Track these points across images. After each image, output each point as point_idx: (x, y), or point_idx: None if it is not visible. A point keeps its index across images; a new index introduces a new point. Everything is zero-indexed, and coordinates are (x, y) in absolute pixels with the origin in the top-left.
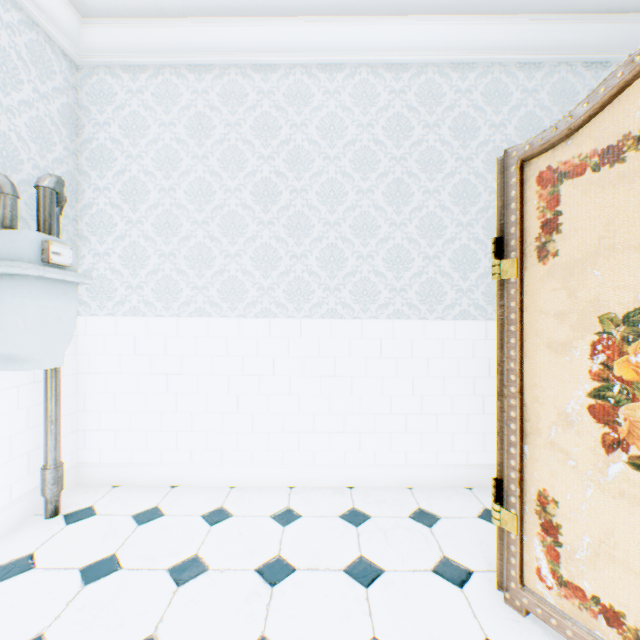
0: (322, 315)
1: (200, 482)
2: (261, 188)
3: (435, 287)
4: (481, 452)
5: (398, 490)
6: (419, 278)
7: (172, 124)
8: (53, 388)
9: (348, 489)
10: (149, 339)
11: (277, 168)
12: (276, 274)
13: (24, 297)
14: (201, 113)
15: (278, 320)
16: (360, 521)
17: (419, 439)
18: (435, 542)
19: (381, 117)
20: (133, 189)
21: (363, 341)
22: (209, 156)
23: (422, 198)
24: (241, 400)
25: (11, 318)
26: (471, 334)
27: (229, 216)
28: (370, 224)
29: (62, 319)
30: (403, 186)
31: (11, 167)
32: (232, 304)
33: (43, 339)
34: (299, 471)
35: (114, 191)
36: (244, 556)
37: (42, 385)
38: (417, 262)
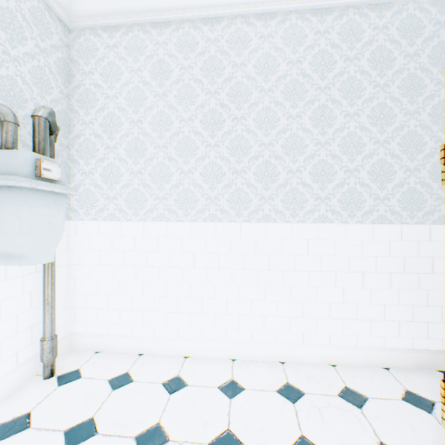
0: (258, 219)
1: (161, 352)
2: (208, 117)
3: (355, 196)
4: (396, 337)
5: (323, 367)
6: (341, 188)
7: (139, 70)
8: (49, 277)
9: (280, 364)
10: (122, 238)
11: (221, 101)
12: (220, 186)
13: (19, 205)
14: (161, 60)
15: (222, 224)
16: (295, 397)
17: (341, 324)
18: (368, 425)
19: (308, 54)
20: (110, 122)
21: (292, 241)
22: (168, 94)
23: (343, 120)
24: (193, 288)
25: (9, 223)
26: (387, 236)
27: (183, 141)
28: (298, 144)
29: (52, 223)
30: (327, 111)
31: (17, 104)
32: (185, 211)
33: (36, 240)
34: (239, 347)
35: (96, 124)
36: (198, 428)
37: (42, 274)
38: (339, 175)
